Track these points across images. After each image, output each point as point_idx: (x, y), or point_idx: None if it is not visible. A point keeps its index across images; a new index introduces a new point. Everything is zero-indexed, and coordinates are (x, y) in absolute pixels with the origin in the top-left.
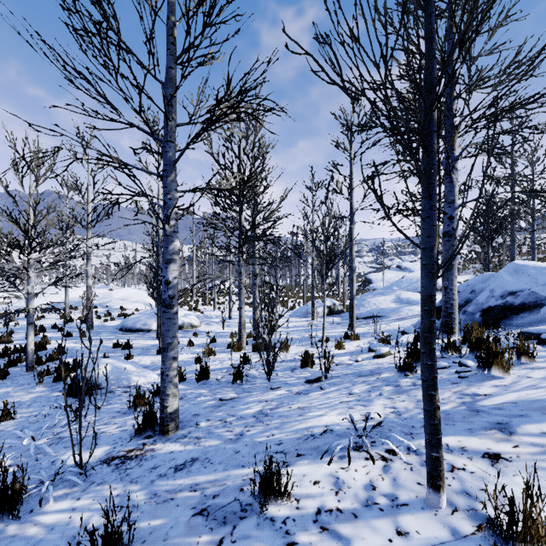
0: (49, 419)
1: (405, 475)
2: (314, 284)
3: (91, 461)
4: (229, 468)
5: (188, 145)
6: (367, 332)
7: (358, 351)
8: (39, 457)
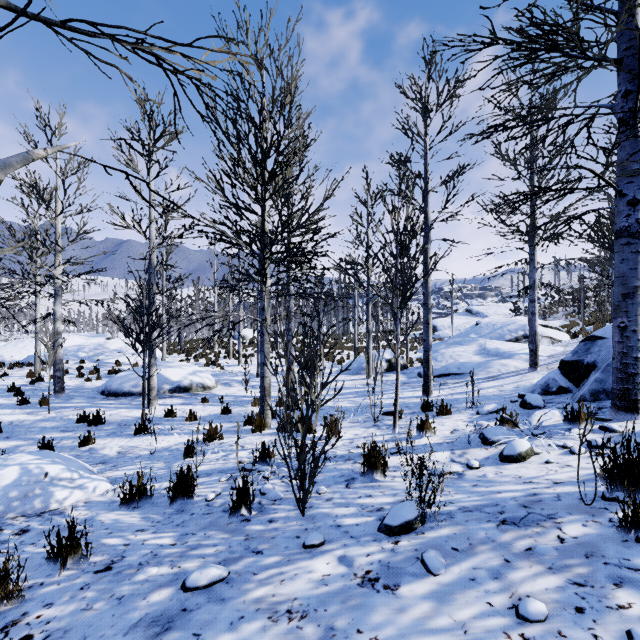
0: None
1: None
2: (370, 330)
3: None
4: None
5: None
6: (454, 399)
7: (462, 442)
8: None
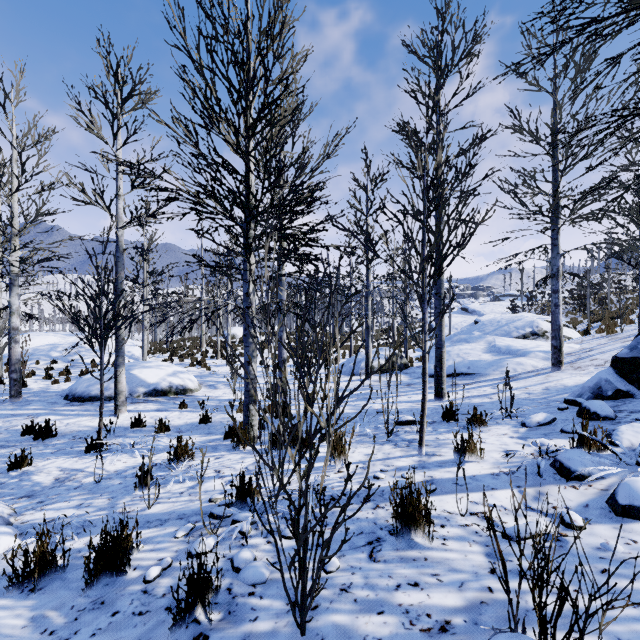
0: None
1: None
2: (369, 326)
3: None
4: None
5: None
6: (477, 404)
7: (528, 472)
8: None
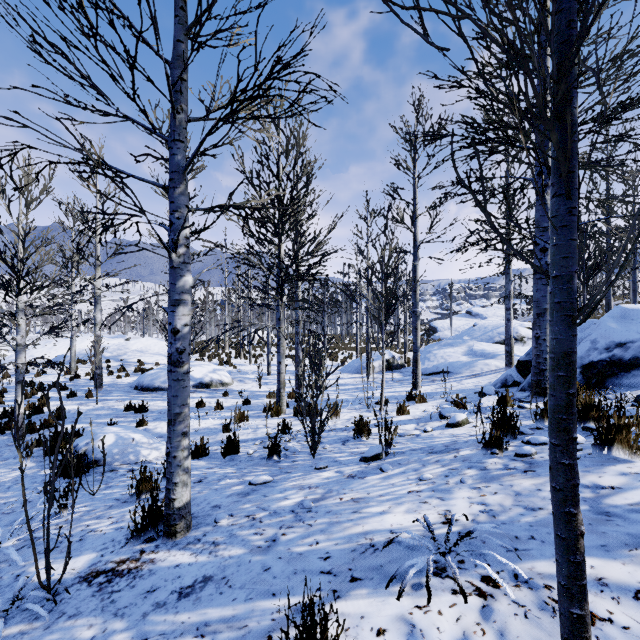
0: (28, 508)
1: (518, 627)
2: (369, 333)
3: (67, 578)
4: (254, 597)
5: (201, 144)
6: (435, 392)
7: (426, 418)
8: (2, 568)
